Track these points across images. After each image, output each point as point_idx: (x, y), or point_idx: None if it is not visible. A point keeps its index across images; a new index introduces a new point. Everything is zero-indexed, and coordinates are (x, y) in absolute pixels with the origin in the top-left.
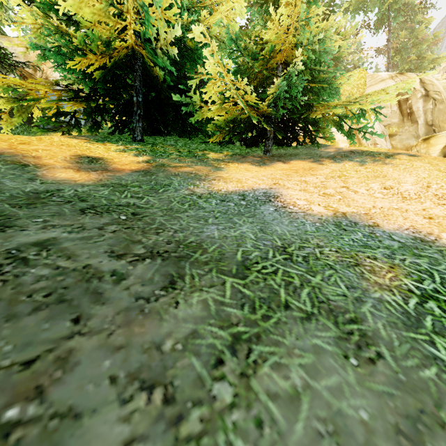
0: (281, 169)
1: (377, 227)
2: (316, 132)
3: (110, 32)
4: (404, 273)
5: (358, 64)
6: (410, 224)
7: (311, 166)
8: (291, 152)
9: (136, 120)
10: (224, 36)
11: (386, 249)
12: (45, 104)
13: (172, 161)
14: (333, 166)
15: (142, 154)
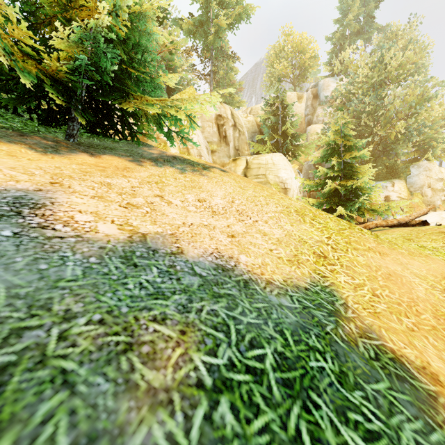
0: (81, 163)
1: (180, 255)
2: (138, 128)
3: None
4: (198, 340)
5: (191, 83)
6: (215, 246)
7: (128, 165)
8: (107, 145)
9: None
10: None
11: (183, 293)
12: None
13: None
14: (153, 169)
15: None
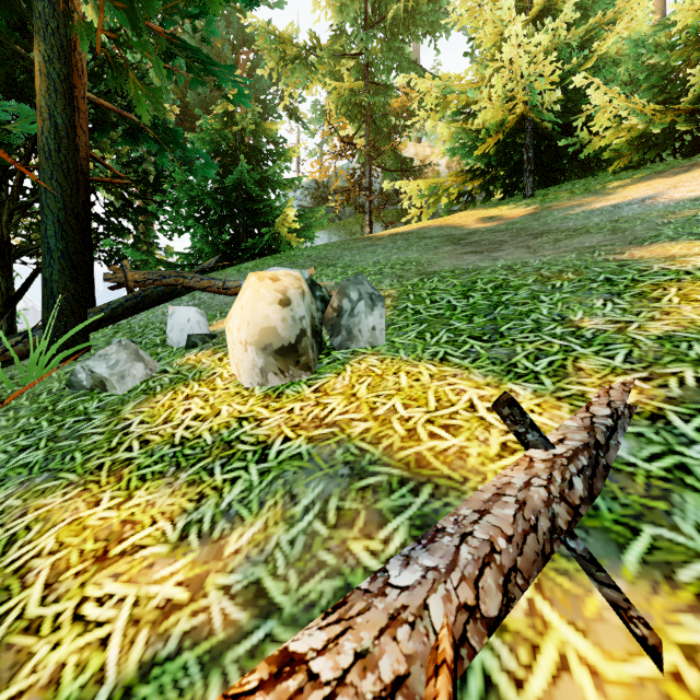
0: None
1: None
2: None
3: (503, 115)
4: None
5: None
6: None
7: None
8: None
9: (526, 177)
10: (626, 48)
11: None
12: (454, 190)
13: (560, 202)
14: None
15: (531, 205)
